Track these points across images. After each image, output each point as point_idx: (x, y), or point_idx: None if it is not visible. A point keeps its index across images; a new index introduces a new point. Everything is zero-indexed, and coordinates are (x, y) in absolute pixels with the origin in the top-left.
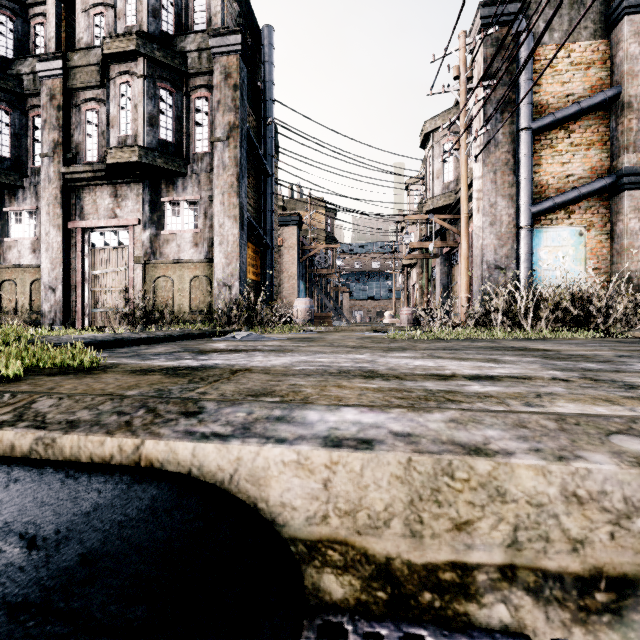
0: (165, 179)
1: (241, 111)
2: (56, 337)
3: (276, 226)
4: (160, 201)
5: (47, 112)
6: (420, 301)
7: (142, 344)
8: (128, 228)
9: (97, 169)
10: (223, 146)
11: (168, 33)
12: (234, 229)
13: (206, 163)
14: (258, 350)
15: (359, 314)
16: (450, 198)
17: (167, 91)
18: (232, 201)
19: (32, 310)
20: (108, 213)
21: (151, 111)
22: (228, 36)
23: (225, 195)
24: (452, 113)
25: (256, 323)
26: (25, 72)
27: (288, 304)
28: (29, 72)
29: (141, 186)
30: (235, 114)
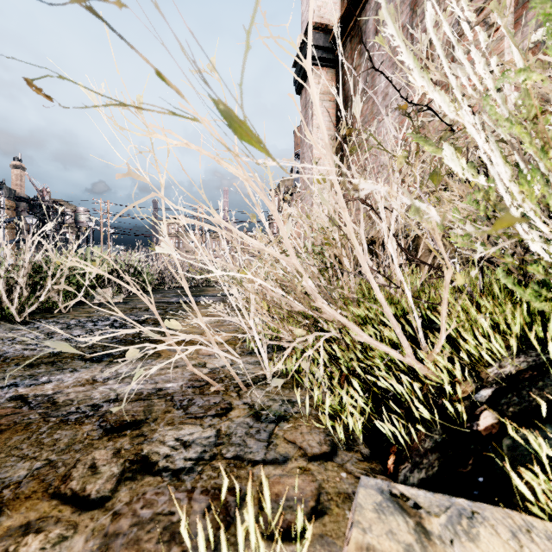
0: None
1: None
2: None
3: None
4: None
5: None
6: None
7: None
8: None
9: None
10: None
11: None
12: None
13: None
14: None
15: None
16: None
17: None
18: None
19: None
20: None
21: None
22: None
23: None
24: None
25: None
26: None
27: None
28: None
29: None
30: None
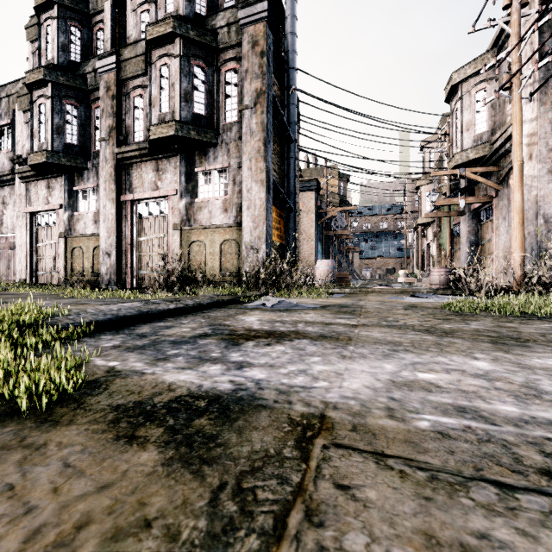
0: (198, 151)
1: (267, 77)
2: (81, 310)
3: (297, 191)
4: (194, 172)
5: (104, 102)
6: (438, 259)
7: (169, 316)
8: (167, 198)
9: (142, 147)
10: (250, 113)
11: (201, 14)
12: (261, 193)
13: (234, 132)
14: (303, 335)
15: (369, 272)
16: (483, 150)
17: (200, 68)
18: (259, 166)
19: (94, 272)
20: (151, 186)
21: (186, 88)
22: (255, 5)
23: (252, 160)
24: (486, 58)
25: (282, 285)
26: (88, 71)
27: (307, 264)
28: (91, 70)
29: (178, 159)
30: (262, 80)
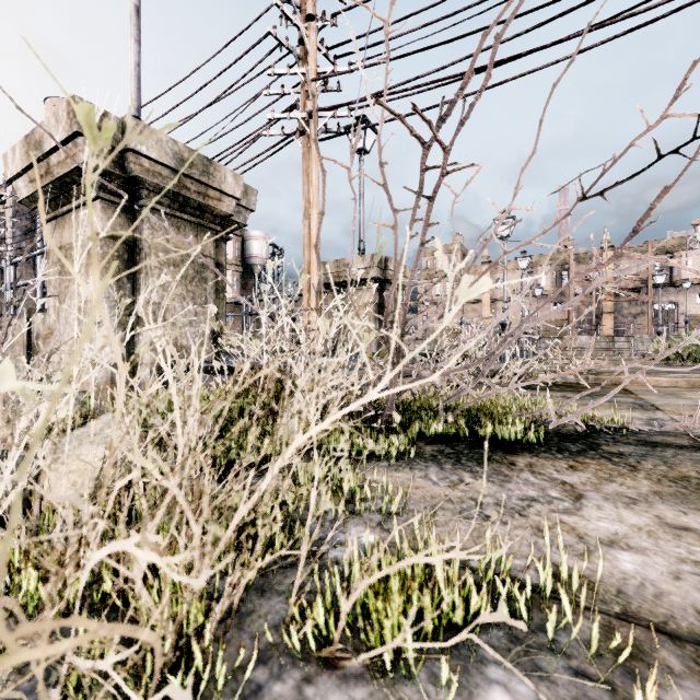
0: None
1: None
2: None
3: None
4: None
5: None
6: None
7: None
8: None
9: None
10: None
11: None
12: None
13: None
14: None
15: None
16: None
17: None
18: None
19: None
20: None
21: None
22: None
23: None
24: None
25: None
26: None
27: None
28: None
29: None
30: None
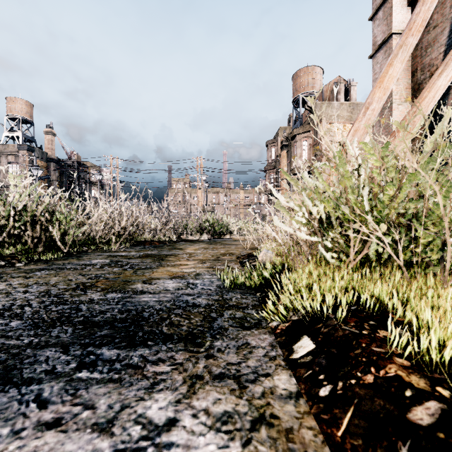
0: None
1: None
2: None
3: None
4: None
5: None
6: None
7: None
8: None
9: None
10: None
11: None
12: None
13: None
14: None
15: None
16: None
17: None
18: None
19: None
20: None
21: None
22: None
23: None
24: None
25: None
26: None
27: None
28: None
29: None
30: None
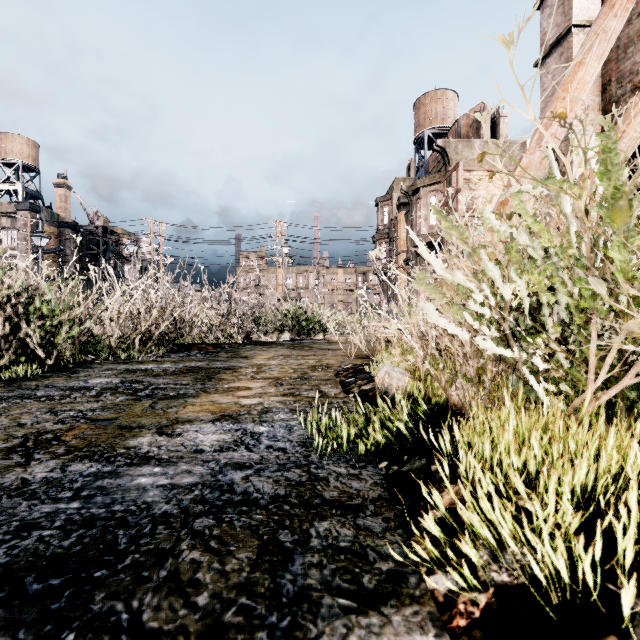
0: None
1: None
2: None
3: None
4: None
5: None
6: None
7: None
8: None
9: None
10: None
11: None
12: None
13: None
14: None
15: None
16: None
17: None
18: None
19: None
20: None
21: None
22: None
23: None
24: None
25: None
26: None
27: None
28: None
29: None
30: None
